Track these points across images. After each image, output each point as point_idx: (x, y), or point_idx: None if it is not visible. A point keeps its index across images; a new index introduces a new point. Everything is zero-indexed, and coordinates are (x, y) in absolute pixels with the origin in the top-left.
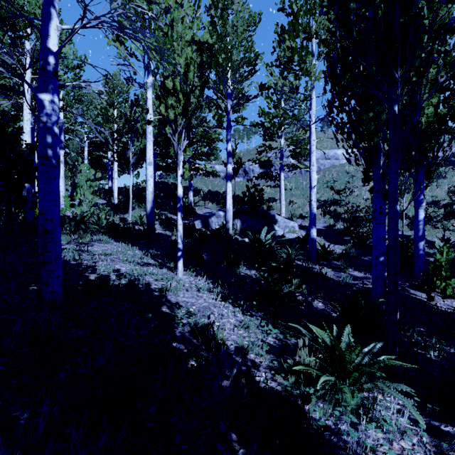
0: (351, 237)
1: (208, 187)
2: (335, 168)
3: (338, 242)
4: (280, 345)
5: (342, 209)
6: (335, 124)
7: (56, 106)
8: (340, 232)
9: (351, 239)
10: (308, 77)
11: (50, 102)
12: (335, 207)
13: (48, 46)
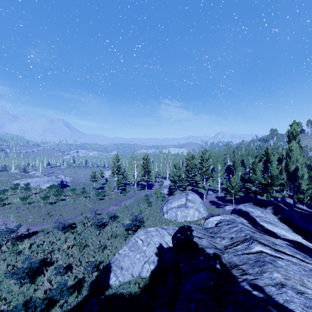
0: None
1: None
2: None
3: None
4: None
5: None
6: None
7: None
8: None
9: None
10: None
11: None
12: None
13: None
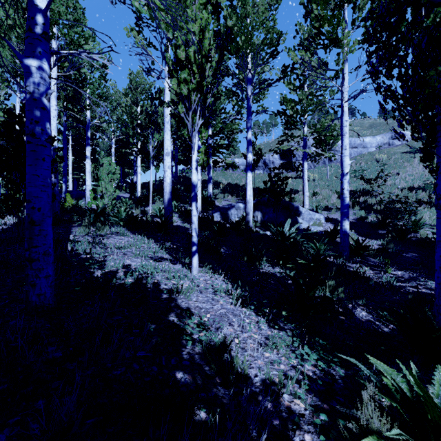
0: (387, 230)
1: (228, 180)
2: (362, 156)
3: (371, 236)
4: (323, 379)
5: (373, 200)
6: (383, 91)
7: (45, 74)
8: (373, 224)
9: (387, 232)
10: (341, 48)
11: (37, 69)
12: (365, 198)
13: (36, 2)
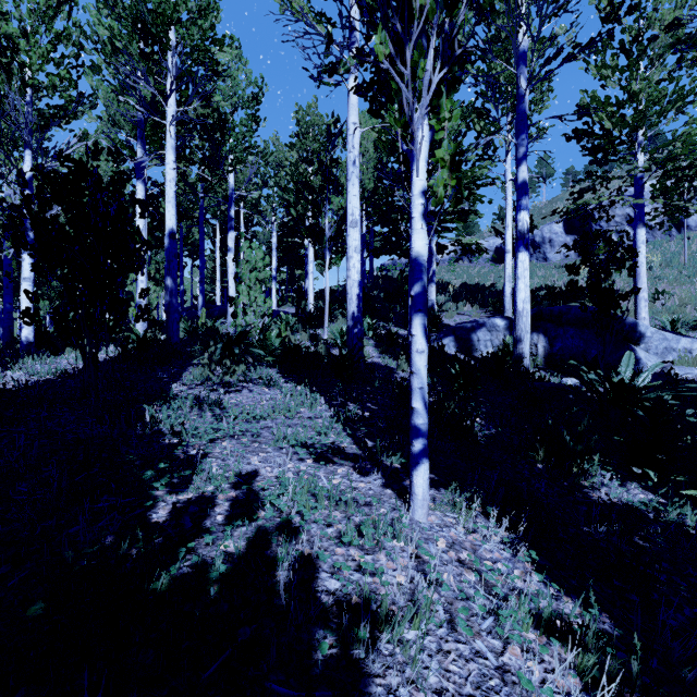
0: None
1: (461, 278)
2: None
3: None
4: None
5: None
6: None
7: None
8: None
9: None
10: None
11: None
12: None
13: None
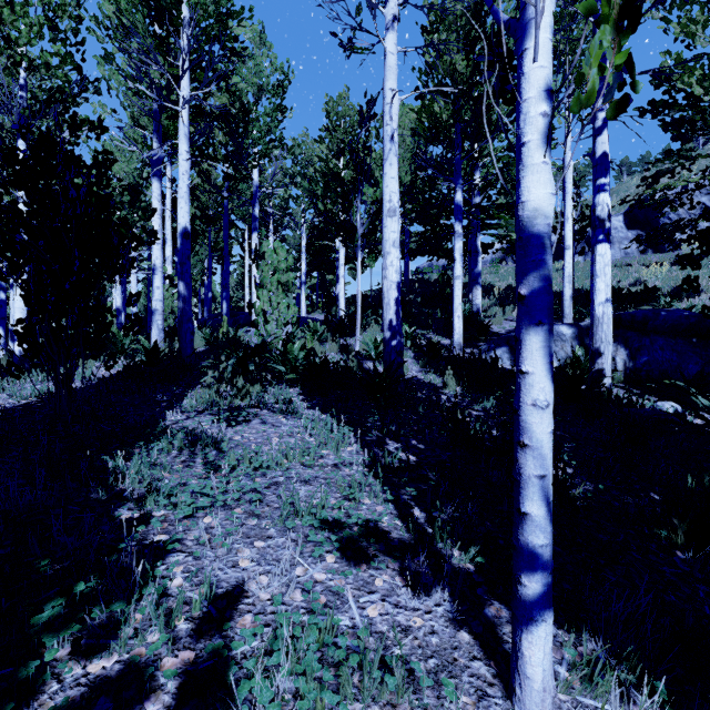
0: None
1: (506, 280)
2: None
3: None
4: None
5: None
6: None
7: None
8: None
9: None
10: None
11: None
12: None
13: None
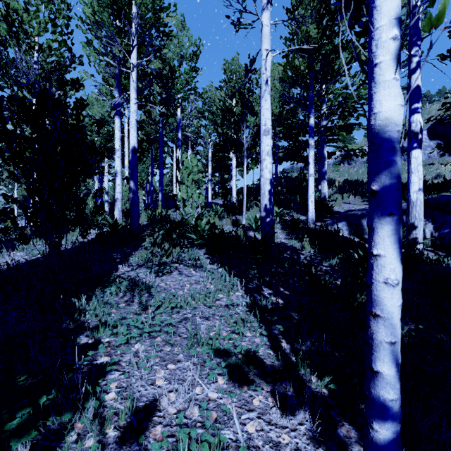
0: None
1: (344, 176)
2: None
3: None
4: None
5: None
6: None
7: None
8: None
9: None
10: None
11: None
12: None
13: None
